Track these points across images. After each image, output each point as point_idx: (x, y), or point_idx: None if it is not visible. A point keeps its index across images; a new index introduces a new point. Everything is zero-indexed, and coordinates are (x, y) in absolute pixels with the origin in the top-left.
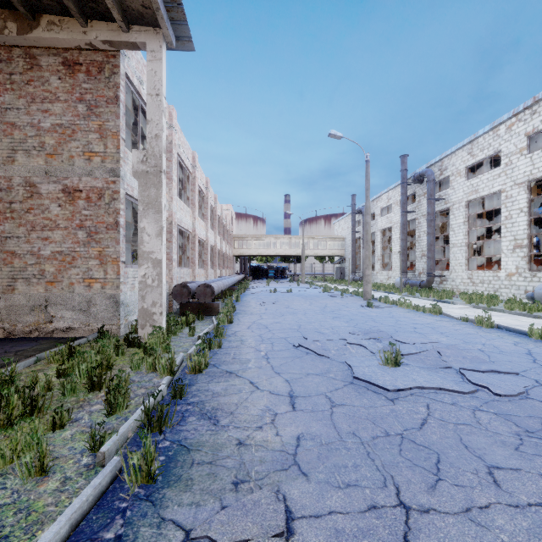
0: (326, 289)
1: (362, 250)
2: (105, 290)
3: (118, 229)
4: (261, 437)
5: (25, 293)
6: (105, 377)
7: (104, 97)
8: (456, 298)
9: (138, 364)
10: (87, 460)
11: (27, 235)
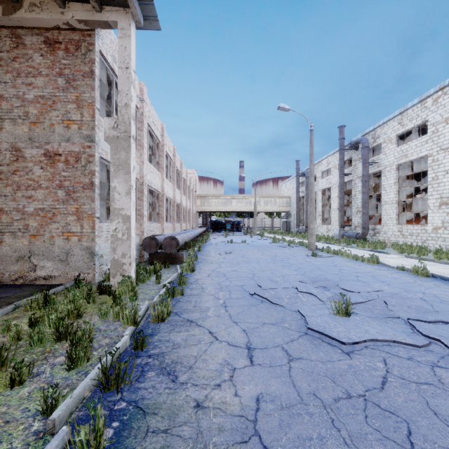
0: (275, 240)
1: (305, 207)
2: (81, 242)
3: (93, 189)
4: (219, 398)
5: (12, 245)
6: (72, 327)
7: (81, 72)
8: (389, 248)
9: (105, 313)
10: (38, 425)
11: (13, 193)
